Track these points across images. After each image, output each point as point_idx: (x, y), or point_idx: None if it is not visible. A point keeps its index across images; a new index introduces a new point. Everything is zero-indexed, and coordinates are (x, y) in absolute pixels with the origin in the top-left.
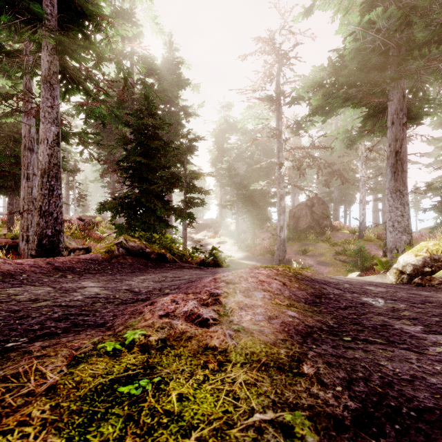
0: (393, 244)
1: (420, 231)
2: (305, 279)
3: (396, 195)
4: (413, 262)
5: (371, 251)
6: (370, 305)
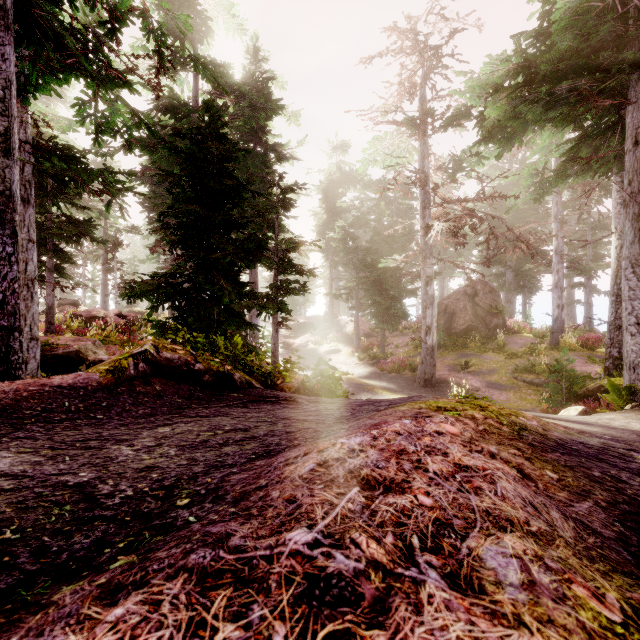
0: (637, 357)
1: None
2: (546, 445)
3: None
4: None
5: (575, 367)
6: None
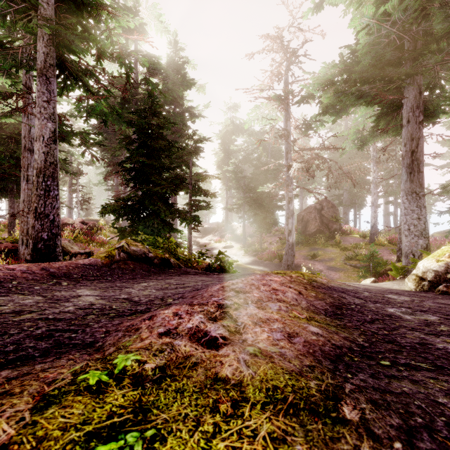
0: (409, 249)
1: (433, 235)
2: (321, 287)
3: (412, 197)
4: (434, 267)
5: (383, 256)
6: (399, 318)
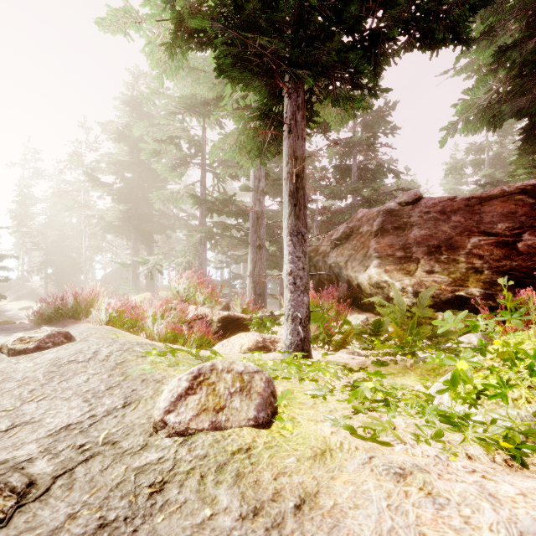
0: None
1: None
2: None
3: (133, 282)
4: None
5: None
6: None
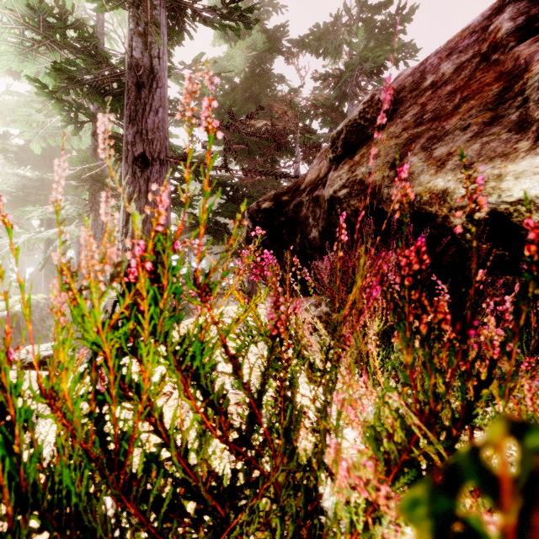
0: None
1: None
2: None
3: (45, 278)
4: None
5: None
6: None
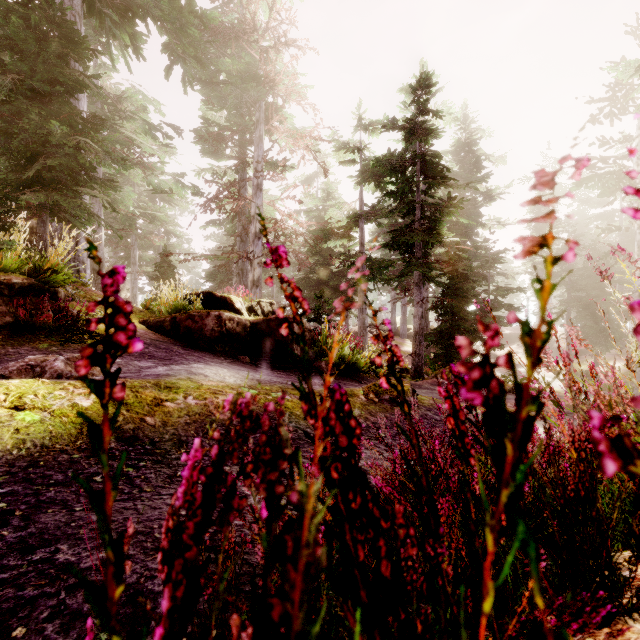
0: None
1: None
2: None
3: None
4: None
5: None
6: None
